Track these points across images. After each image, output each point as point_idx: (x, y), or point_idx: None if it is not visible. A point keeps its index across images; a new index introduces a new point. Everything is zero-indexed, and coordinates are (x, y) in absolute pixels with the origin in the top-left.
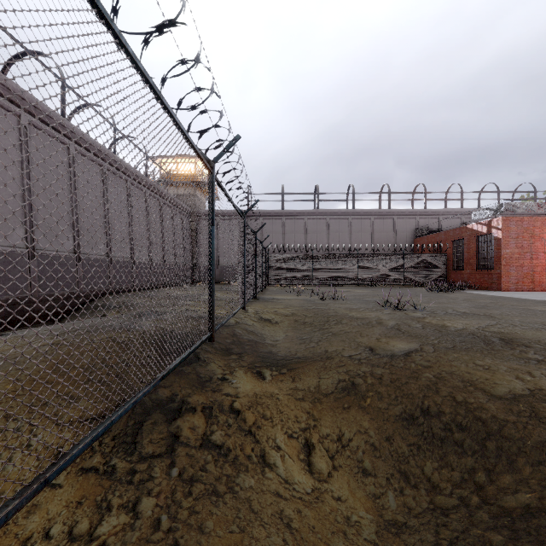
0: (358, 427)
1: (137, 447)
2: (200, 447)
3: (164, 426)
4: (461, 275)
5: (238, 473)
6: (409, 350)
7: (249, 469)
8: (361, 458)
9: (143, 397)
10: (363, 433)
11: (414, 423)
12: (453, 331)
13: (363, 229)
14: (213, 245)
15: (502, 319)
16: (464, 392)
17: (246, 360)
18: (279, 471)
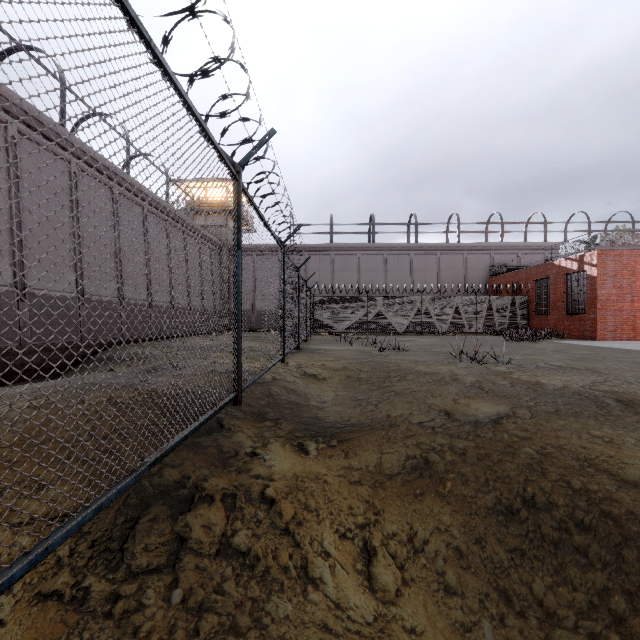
0: (436, 524)
1: (125, 557)
2: (217, 555)
3: (167, 525)
4: (546, 322)
5: (269, 594)
6: (497, 415)
7: (285, 588)
8: (441, 569)
9: (117, 496)
10: (444, 533)
11: (513, 519)
12: (552, 390)
13: (427, 267)
14: (239, 276)
15: (611, 374)
16: (582, 475)
17: (285, 428)
18: (327, 590)
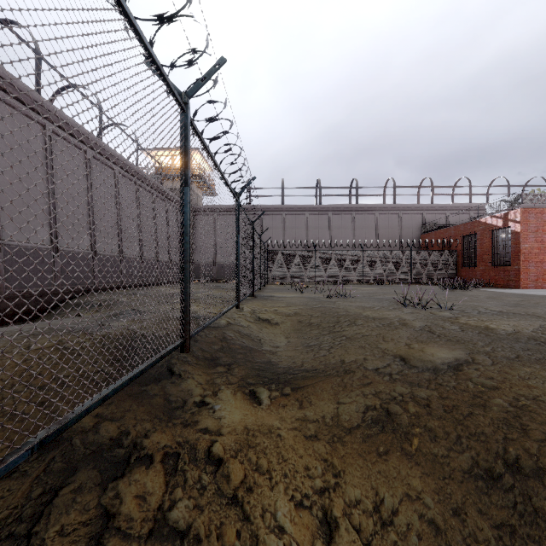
0: (405, 490)
1: None
2: (149, 537)
3: (93, 496)
4: (474, 273)
5: None
6: (456, 361)
7: None
8: None
9: None
10: (415, 501)
11: (496, 486)
12: (505, 335)
13: (366, 225)
14: (187, 214)
15: None
16: None
17: (237, 374)
18: None
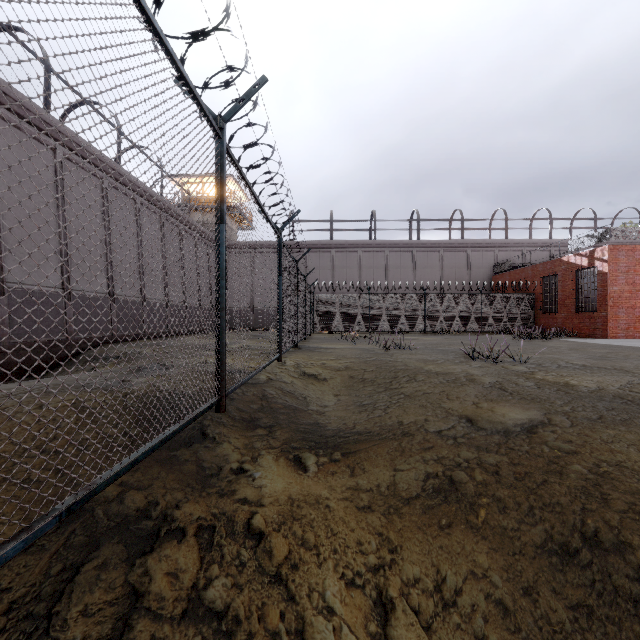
0: (470, 567)
1: (52, 628)
2: (182, 618)
3: (119, 573)
4: (554, 320)
5: None
6: (530, 422)
7: None
8: (482, 632)
9: None
10: (481, 579)
11: (572, 562)
12: (587, 392)
13: (429, 265)
14: (223, 255)
15: None
16: None
17: (279, 437)
18: None
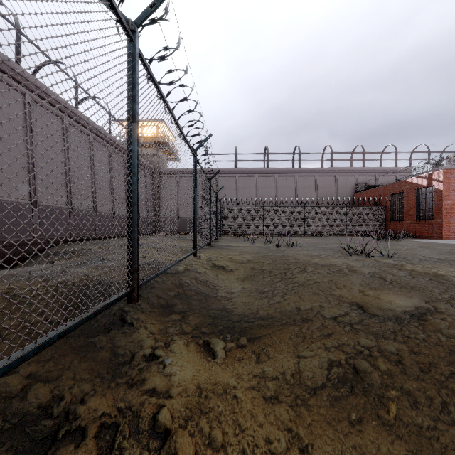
0: None
1: None
2: None
3: None
4: (401, 226)
5: None
6: (417, 310)
7: None
8: None
9: None
10: None
11: None
12: None
13: (307, 186)
14: (135, 152)
15: None
16: None
17: (191, 323)
18: None
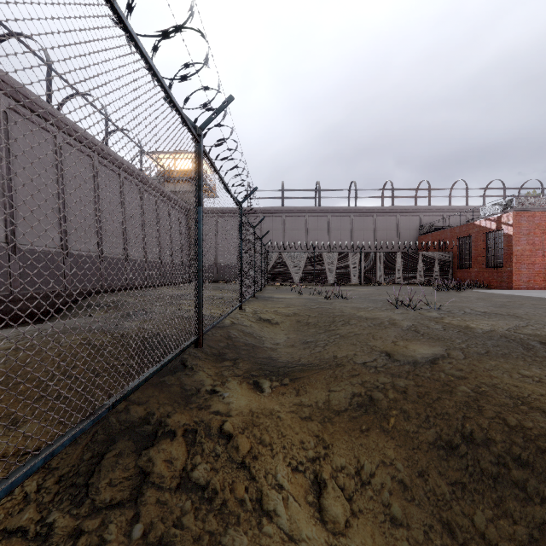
0: (382, 458)
1: (90, 493)
2: (177, 489)
3: (131, 460)
4: (469, 274)
5: (226, 527)
6: (433, 356)
7: (241, 521)
8: (387, 501)
9: (71, 441)
10: (389, 466)
11: (454, 453)
12: (481, 333)
13: (365, 227)
14: (200, 229)
15: (531, 319)
16: (516, 412)
17: (242, 368)
18: (281, 522)
